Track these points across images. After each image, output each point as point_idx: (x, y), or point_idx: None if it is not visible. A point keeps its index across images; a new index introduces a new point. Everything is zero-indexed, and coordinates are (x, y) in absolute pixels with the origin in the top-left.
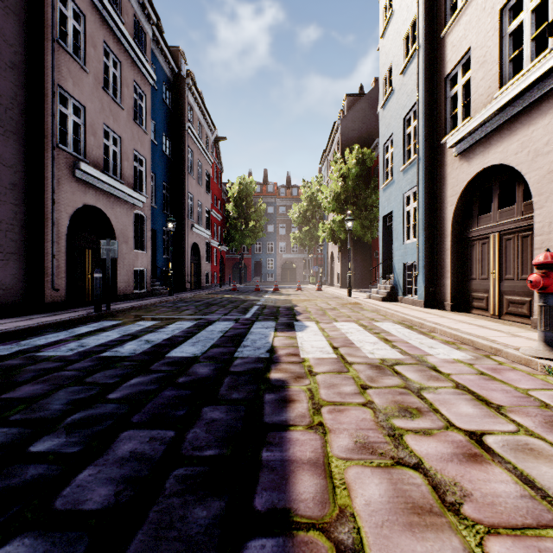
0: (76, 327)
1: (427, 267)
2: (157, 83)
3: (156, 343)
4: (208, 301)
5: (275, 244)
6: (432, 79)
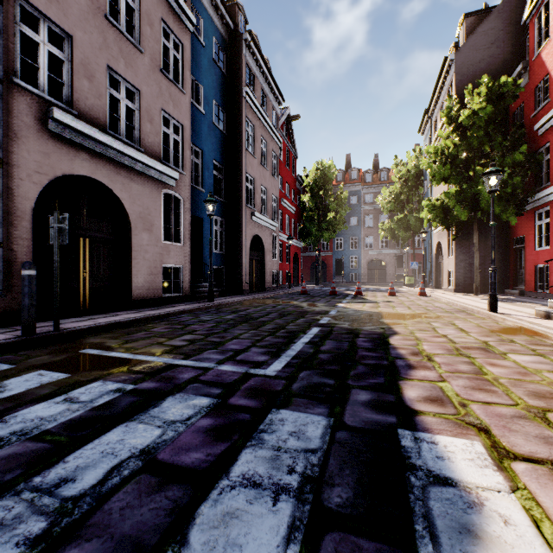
0: None
1: None
2: (205, 38)
3: None
4: (251, 311)
5: (359, 238)
6: None
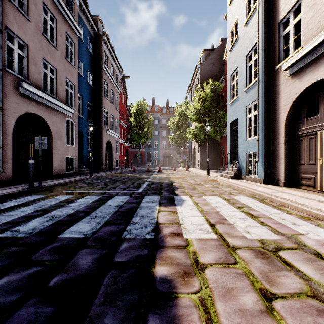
0: (6, 201)
1: (265, 156)
2: (83, 37)
3: (58, 219)
4: (115, 178)
5: (159, 142)
6: (268, 25)
